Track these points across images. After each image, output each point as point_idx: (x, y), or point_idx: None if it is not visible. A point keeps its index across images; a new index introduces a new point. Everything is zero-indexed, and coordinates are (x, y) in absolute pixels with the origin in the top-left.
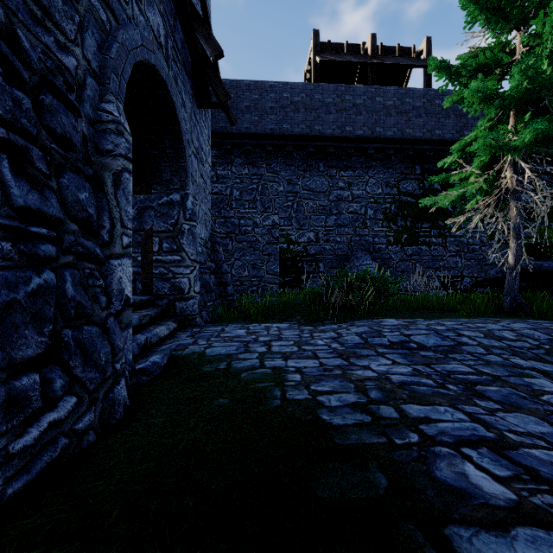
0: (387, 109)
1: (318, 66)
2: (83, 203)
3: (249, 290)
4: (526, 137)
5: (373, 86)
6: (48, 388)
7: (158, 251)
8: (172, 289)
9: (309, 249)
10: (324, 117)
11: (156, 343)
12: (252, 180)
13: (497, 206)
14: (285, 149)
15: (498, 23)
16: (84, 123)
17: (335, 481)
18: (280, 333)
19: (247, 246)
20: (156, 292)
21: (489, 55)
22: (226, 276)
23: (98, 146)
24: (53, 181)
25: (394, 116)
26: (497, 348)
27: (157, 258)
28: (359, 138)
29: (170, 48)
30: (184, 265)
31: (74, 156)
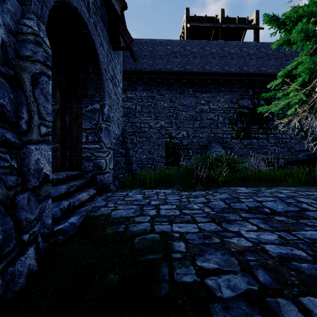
0: (231, 55)
1: (188, 29)
2: None
3: (146, 167)
4: None
5: (223, 41)
6: None
7: (85, 142)
8: (94, 167)
9: (183, 141)
10: (192, 61)
11: (78, 205)
12: (148, 99)
13: (308, 112)
14: (168, 80)
15: None
16: (3, 31)
17: None
18: (166, 197)
19: (145, 140)
20: (84, 169)
21: (305, 10)
22: (132, 158)
23: (18, 52)
24: None
25: (236, 59)
26: None
27: (85, 146)
28: (214, 73)
29: (91, 3)
30: (102, 151)
31: None
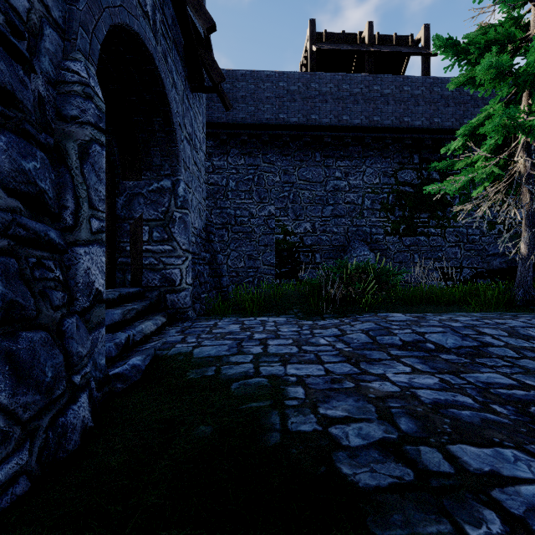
0: (385, 97)
1: (314, 55)
2: (30, 174)
3: (245, 281)
4: None
5: (371, 75)
6: None
7: (148, 241)
8: (162, 281)
9: (306, 239)
10: (321, 107)
11: (141, 341)
12: (248, 170)
13: (505, 194)
14: (281, 139)
15: None
16: (40, 81)
17: None
18: (277, 328)
19: (243, 237)
20: (146, 284)
21: (499, 32)
22: (221, 266)
23: (60, 111)
24: None
25: (392, 104)
26: (529, 350)
27: (147, 248)
28: (356, 127)
29: (159, 22)
30: (175, 255)
31: (20, 116)
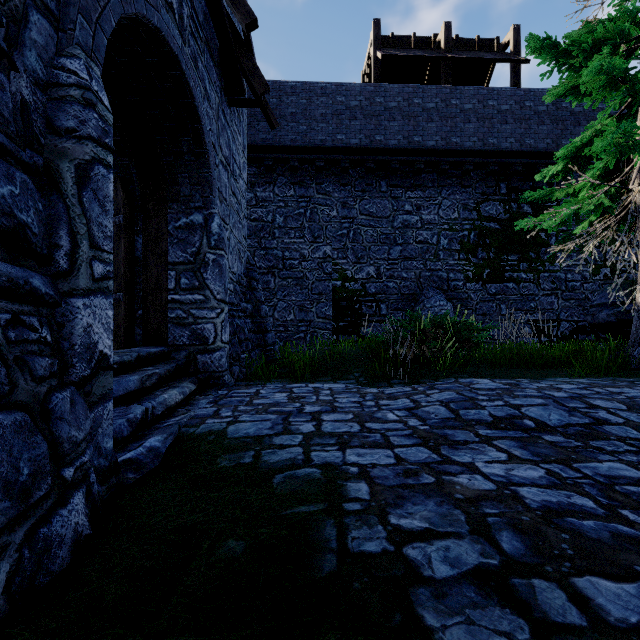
0: (465, 114)
1: (379, 63)
2: (4, 202)
3: (295, 337)
4: None
5: (448, 86)
6: None
7: (175, 289)
8: (192, 338)
9: (369, 287)
10: (387, 125)
11: (163, 414)
12: (299, 203)
13: (615, 230)
14: (339, 164)
15: None
16: (24, 82)
17: None
18: (333, 398)
19: (293, 284)
20: (172, 342)
21: (609, 29)
22: (266, 320)
23: (52, 122)
24: None
25: (474, 122)
26: None
27: (173, 298)
28: (430, 150)
29: (187, 17)
30: (208, 307)
31: None
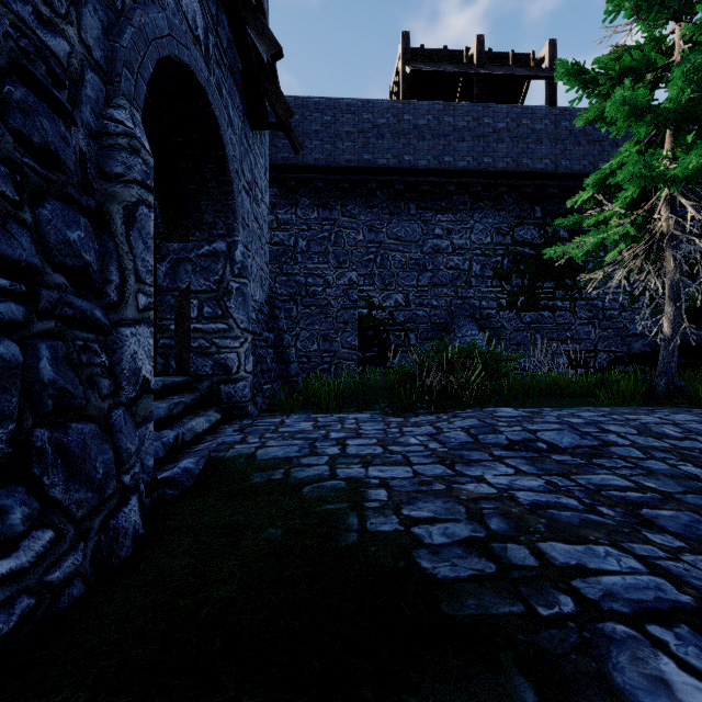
0: (498, 133)
1: (408, 78)
2: (75, 245)
3: (319, 369)
4: (690, 163)
5: (480, 104)
6: (2, 521)
7: (197, 318)
8: (215, 368)
9: (397, 315)
10: (416, 145)
11: (191, 441)
12: (323, 226)
13: (646, 258)
14: (366, 185)
15: (651, 13)
16: (81, 135)
17: (448, 694)
18: (358, 426)
19: (316, 312)
20: (195, 372)
21: (637, 57)
22: (289, 350)
23: (102, 168)
24: (25, 212)
25: (507, 142)
26: (658, 450)
27: (196, 327)
28: (461, 171)
29: (212, 46)
30: (231, 336)
31: (63, 179)
